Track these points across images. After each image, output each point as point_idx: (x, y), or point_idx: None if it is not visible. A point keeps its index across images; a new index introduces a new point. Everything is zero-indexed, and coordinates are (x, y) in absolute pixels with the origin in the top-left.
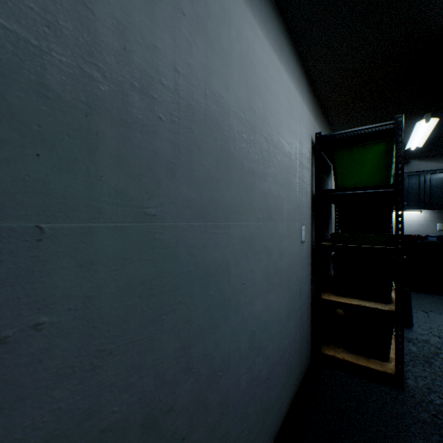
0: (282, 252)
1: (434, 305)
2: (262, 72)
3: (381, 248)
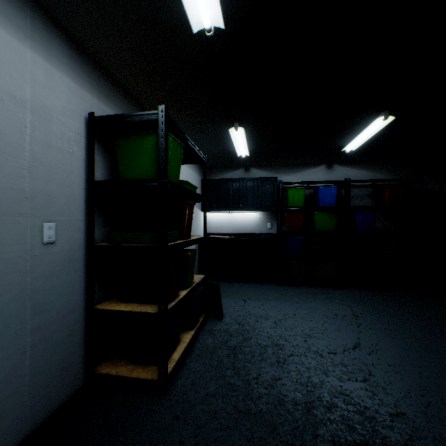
0: None
1: (255, 293)
2: None
3: (148, 247)
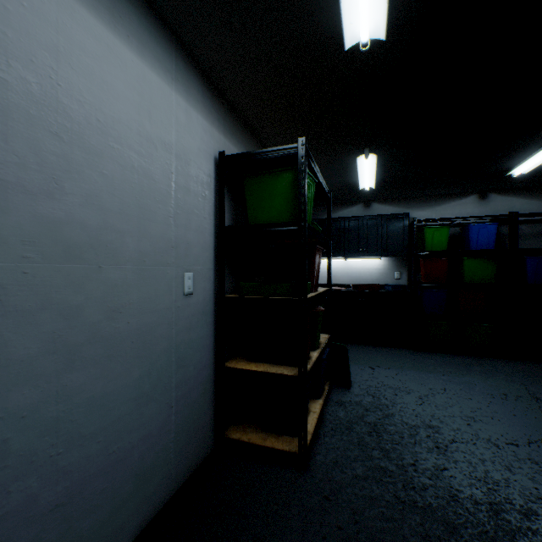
0: (121, 310)
1: (384, 360)
2: (42, 28)
3: (286, 300)
